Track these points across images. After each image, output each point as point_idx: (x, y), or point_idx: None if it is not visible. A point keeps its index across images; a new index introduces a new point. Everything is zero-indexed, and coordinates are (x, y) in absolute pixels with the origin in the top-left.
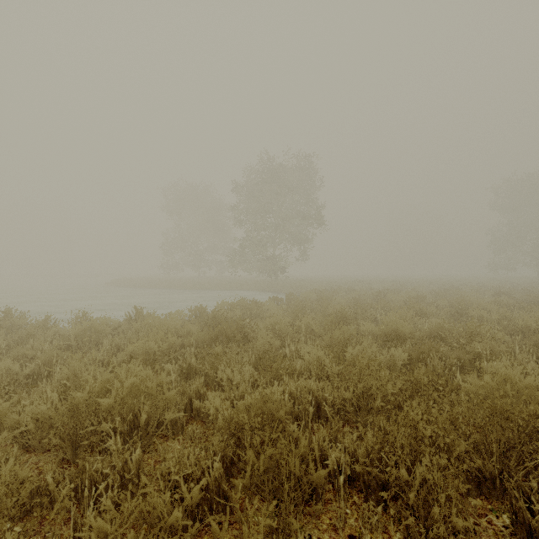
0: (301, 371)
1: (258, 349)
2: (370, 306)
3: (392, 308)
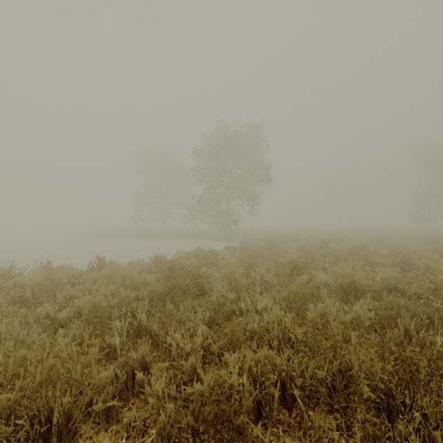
0: (259, 330)
1: (212, 303)
2: (318, 255)
3: (338, 257)
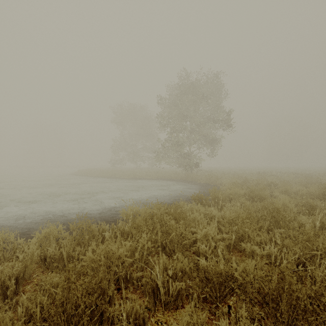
0: None
1: None
2: None
3: None
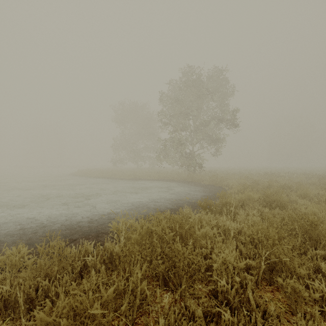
0: None
1: None
2: None
3: None
